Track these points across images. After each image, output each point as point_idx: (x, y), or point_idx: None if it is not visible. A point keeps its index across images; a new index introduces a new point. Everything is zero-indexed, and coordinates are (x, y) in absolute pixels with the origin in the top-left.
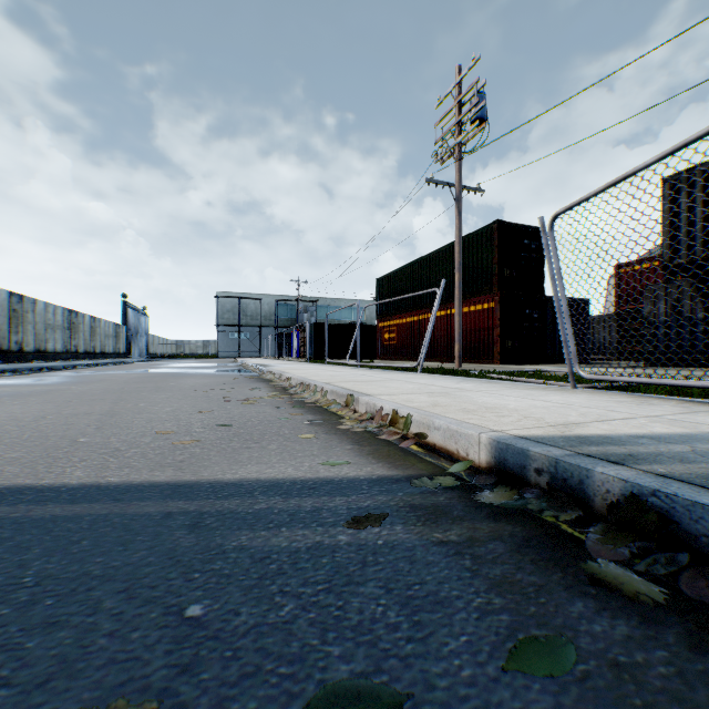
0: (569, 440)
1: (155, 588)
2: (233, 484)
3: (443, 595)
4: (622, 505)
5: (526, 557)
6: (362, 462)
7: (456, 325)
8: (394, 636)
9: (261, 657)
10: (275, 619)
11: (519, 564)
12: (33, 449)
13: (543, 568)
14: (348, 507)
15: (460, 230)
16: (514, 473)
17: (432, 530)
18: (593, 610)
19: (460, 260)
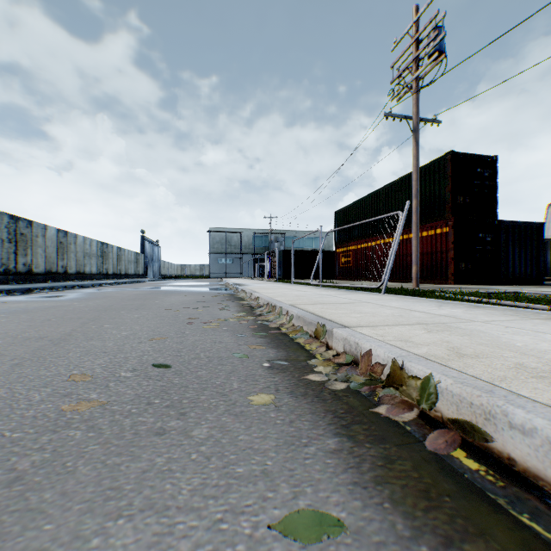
0: None
1: None
2: None
3: None
4: None
5: None
6: (374, 527)
7: (414, 248)
8: None
9: None
10: None
11: None
12: None
13: None
14: None
15: (417, 159)
16: None
17: None
18: None
19: (417, 187)
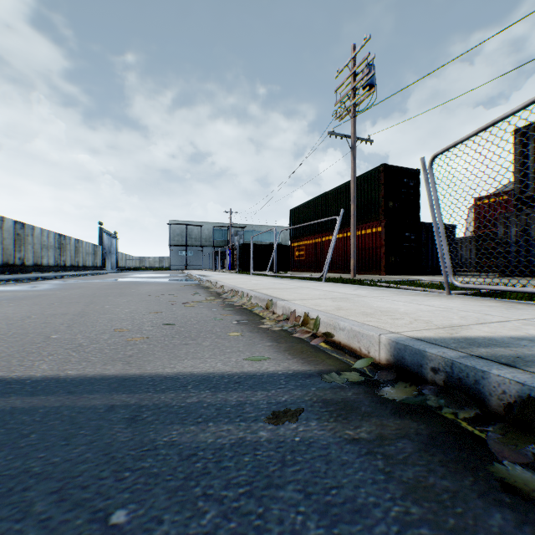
0: (459, 341)
1: (86, 489)
2: (170, 378)
3: (360, 502)
4: (519, 406)
5: (435, 458)
6: (280, 358)
7: (352, 244)
8: None
9: None
10: (196, 529)
11: (428, 465)
12: (13, 344)
13: (453, 471)
14: (268, 402)
15: (354, 172)
16: (411, 370)
17: (344, 426)
18: (512, 524)
19: (354, 195)
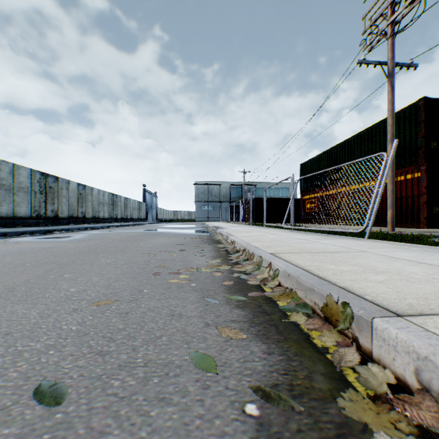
0: None
1: None
2: None
3: None
4: None
5: None
6: None
7: (388, 192)
8: None
9: None
10: None
11: None
12: None
13: None
14: None
15: (392, 104)
16: None
17: None
18: None
19: (392, 132)
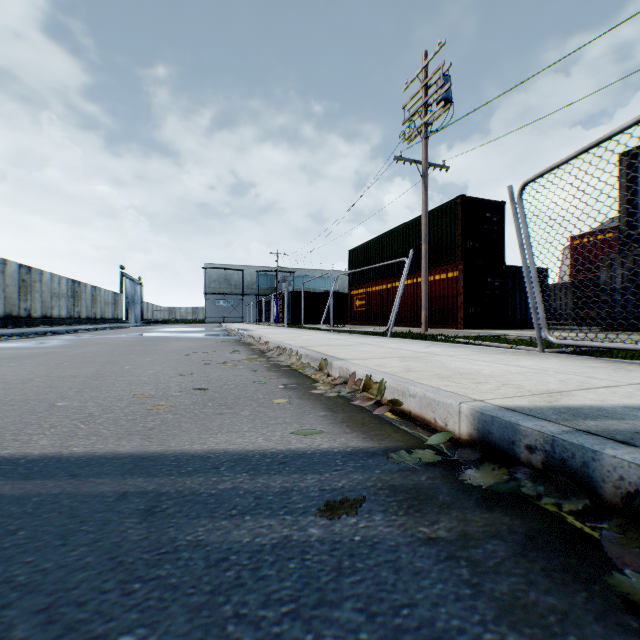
0: (560, 412)
1: (83, 606)
2: (199, 457)
3: (440, 626)
4: None
5: (535, 565)
6: (336, 431)
7: (423, 292)
8: None
9: None
10: None
11: (528, 575)
12: (9, 413)
13: (559, 583)
14: (320, 488)
15: (426, 204)
16: (500, 448)
17: (417, 521)
18: None
19: (426, 232)
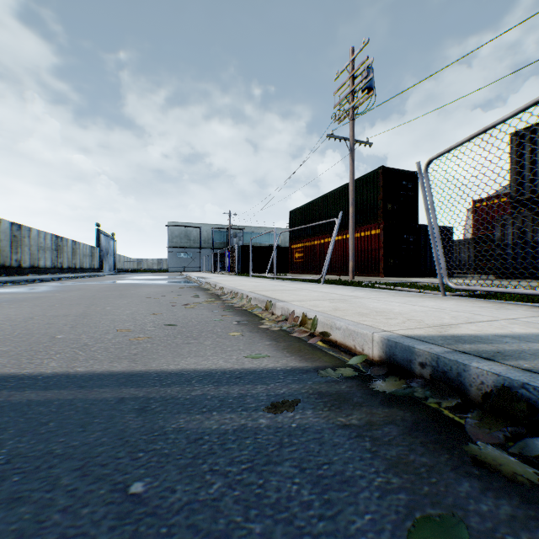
0: (446, 339)
1: (105, 466)
2: (175, 374)
3: (348, 474)
4: (495, 395)
5: (417, 440)
6: (279, 355)
7: (351, 246)
8: (308, 514)
9: (192, 534)
10: (205, 497)
11: (410, 446)
12: (20, 344)
13: (431, 450)
14: (267, 394)
15: (353, 174)
16: (402, 366)
17: (337, 414)
18: (478, 490)
19: (353, 197)
